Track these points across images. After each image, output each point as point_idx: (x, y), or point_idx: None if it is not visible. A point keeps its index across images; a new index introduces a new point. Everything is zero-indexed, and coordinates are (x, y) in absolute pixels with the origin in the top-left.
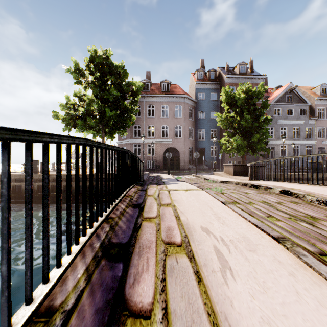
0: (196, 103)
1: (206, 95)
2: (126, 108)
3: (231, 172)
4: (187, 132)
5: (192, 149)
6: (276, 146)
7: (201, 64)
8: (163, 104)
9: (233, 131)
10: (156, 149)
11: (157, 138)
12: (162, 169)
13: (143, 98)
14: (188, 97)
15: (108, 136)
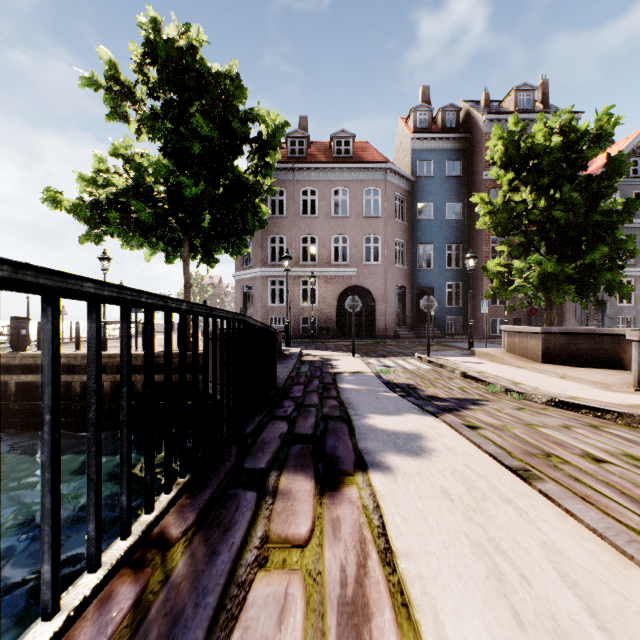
0: (413, 184)
1: (436, 165)
2: (242, 181)
3: (535, 354)
4: (392, 249)
5: (404, 291)
6: None
7: (422, 96)
8: (337, 187)
9: (523, 241)
10: (320, 291)
11: (323, 264)
12: (334, 336)
13: (291, 173)
14: (396, 170)
15: (201, 257)
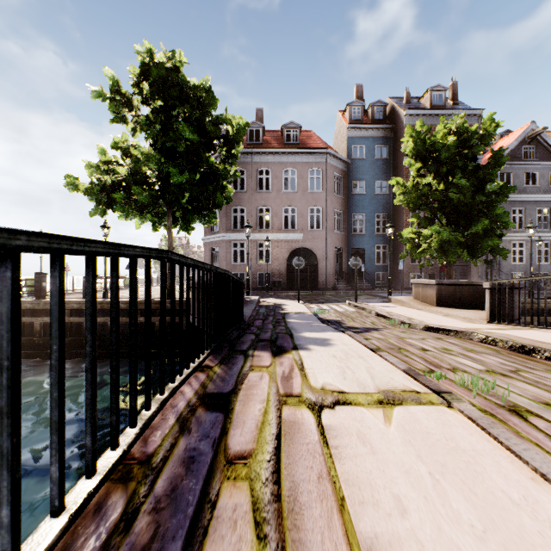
0: (348, 165)
1: (367, 149)
2: (214, 169)
3: (432, 300)
4: (331, 218)
5: (341, 252)
6: (503, 244)
7: (356, 93)
8: (287, 168)
9: (429, 214)
10: (273, 252)
11: (276, 230)
12: (284, 288)
13: (250, 156)
14: (334, 154)
15: (180, 225)
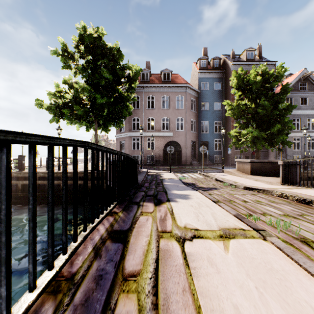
0: (199, 93)
1: (210, 84)
2: (121, 95)
3: (248, 171)
4: (189, 124)
5: (195, 143)
6: (288, 139)
7: (203, 52)
8: (164, 95)
9: (246, 121)
10: (155, 143)
11: (157, 131)
12: (162, 164)
13: (142, 88)
14: (191, 87)
15: (102, 128)
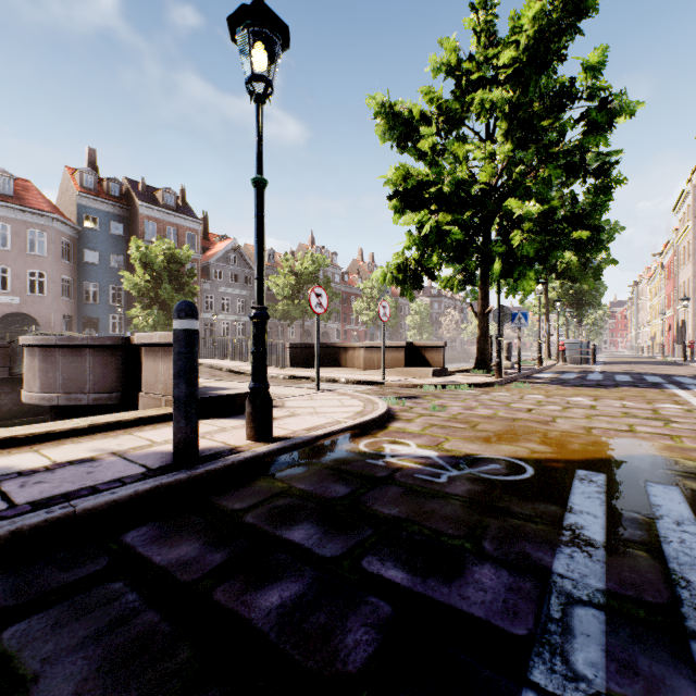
0: (80, 232)
1: (103, 222)
2: None
3: None
4: (59, 285)
5: (72, 320)
6: (217, 322)
7: (89, 156)
8: None
9: (150, 301)
10: None
11: None
12: None
13: None
14: (63, 220)
15: None
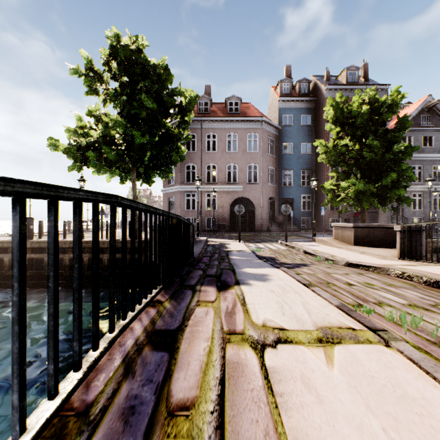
0: (279, 130)
1: (295, 118)
2: (170, 133)
3: (349, 240)
4: (266, 173)
5: (274, 201)
6: (405, 195)
7: (286, 72)
8: (230, 133)
9: (346, 169)
10: (218, 201)
11: (221, 183)
12: (228, 230)
13: (200, 123)
14: (268, 121)
15: (143, 179)
